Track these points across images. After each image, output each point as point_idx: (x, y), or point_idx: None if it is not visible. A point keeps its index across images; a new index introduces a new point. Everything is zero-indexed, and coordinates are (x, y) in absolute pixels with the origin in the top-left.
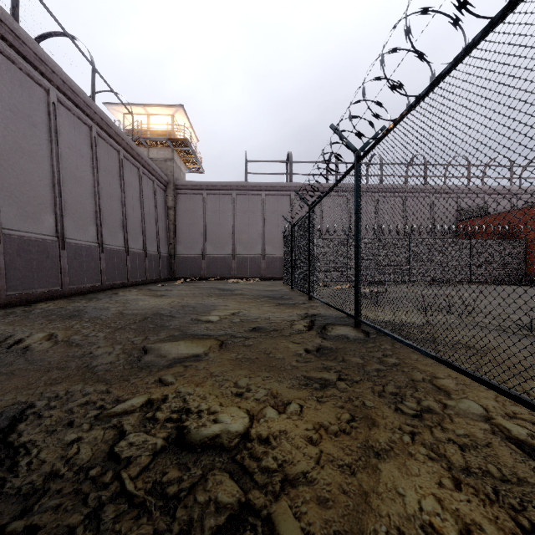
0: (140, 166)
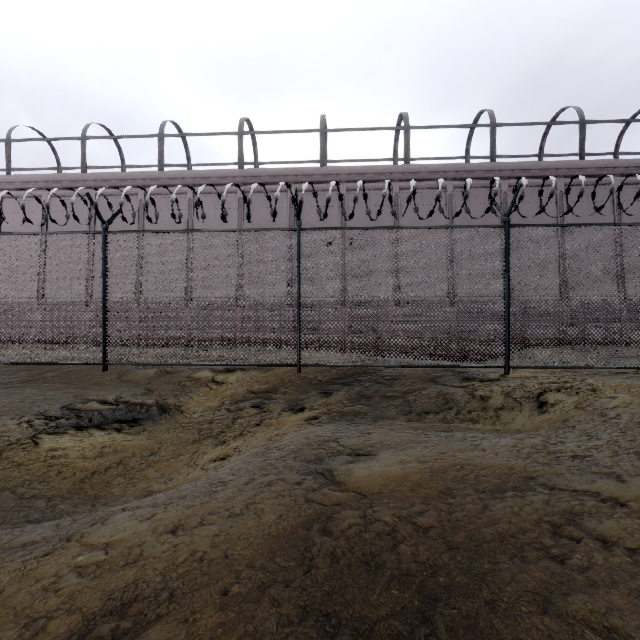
0: None
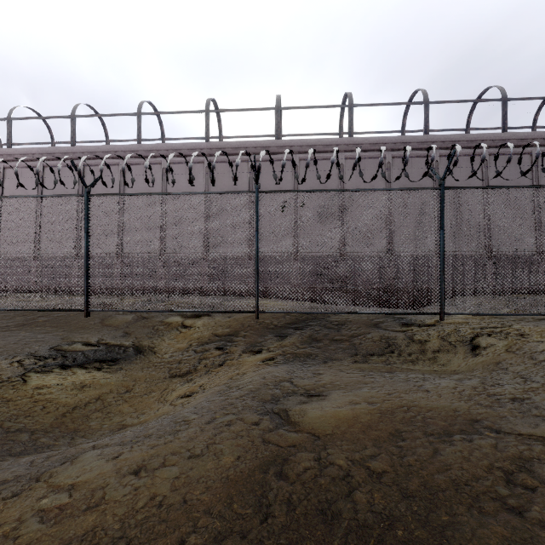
0: None
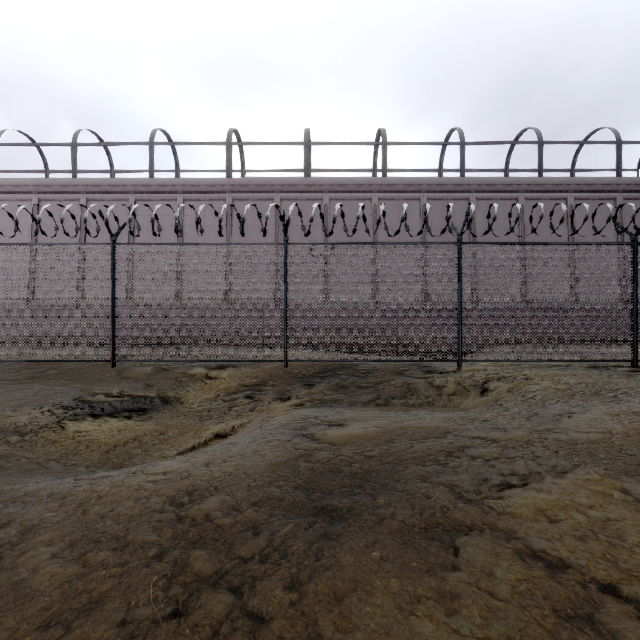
0: None
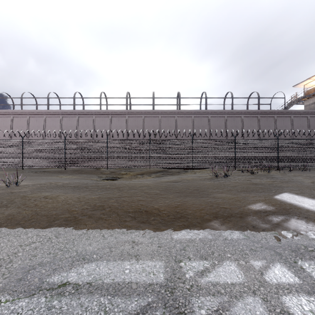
0: (291, 115)
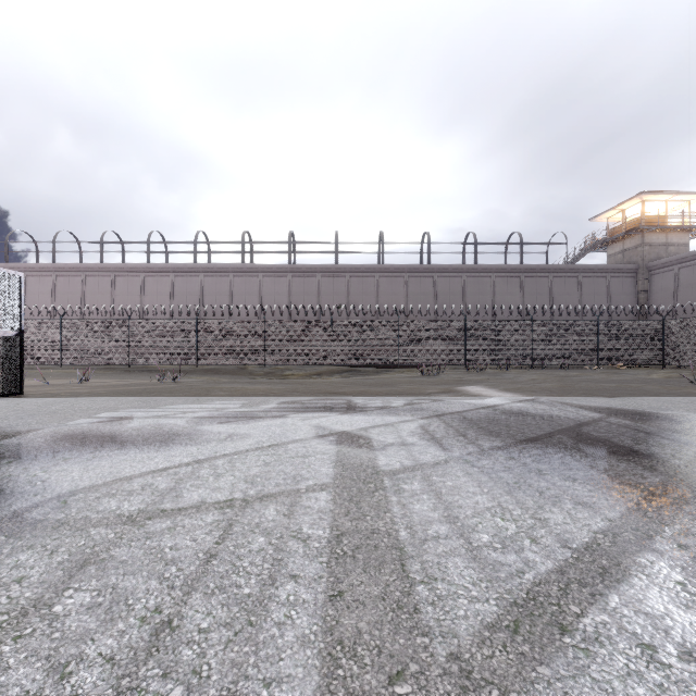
0: (578, 275)
